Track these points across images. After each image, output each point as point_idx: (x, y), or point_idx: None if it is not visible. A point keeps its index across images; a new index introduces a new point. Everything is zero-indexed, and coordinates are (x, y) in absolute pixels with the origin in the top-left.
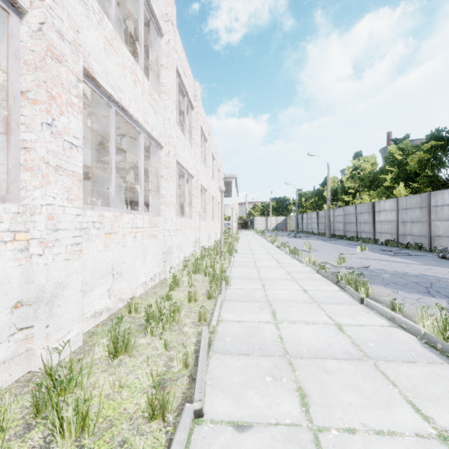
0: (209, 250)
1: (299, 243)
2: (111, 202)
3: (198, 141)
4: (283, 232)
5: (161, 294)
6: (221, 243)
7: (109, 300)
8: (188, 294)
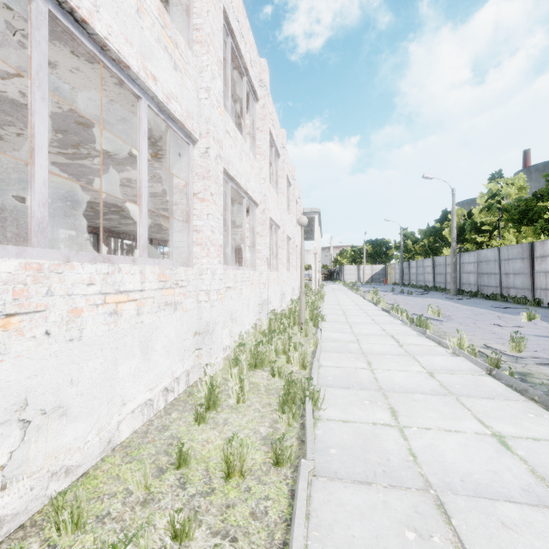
0: (282, 317)
1: (413, 303)
2: (33, 233)
3: (265, 149)
4: (382, 285)
5: (174, 434)
6: (301, 309)
7: (2, 497)
8: (223, 460)
